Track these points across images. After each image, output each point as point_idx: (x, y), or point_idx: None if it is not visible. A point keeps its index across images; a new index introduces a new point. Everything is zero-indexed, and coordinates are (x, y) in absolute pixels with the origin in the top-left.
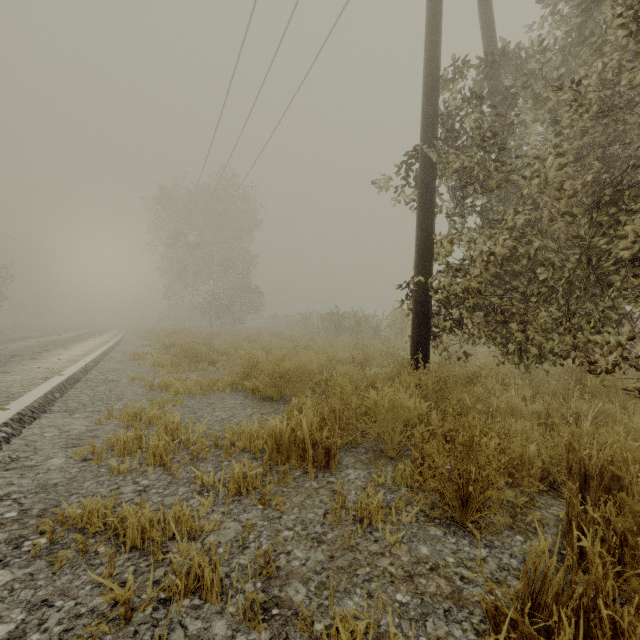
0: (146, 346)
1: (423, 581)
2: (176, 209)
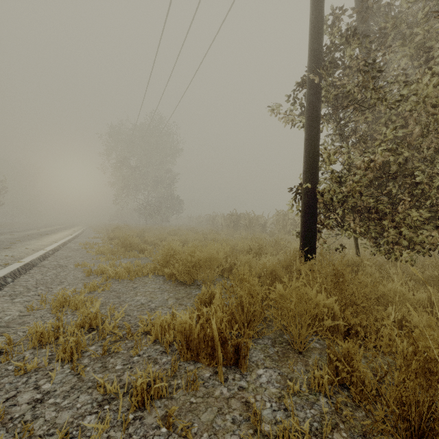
0: (97, 238)
1: None
2: (122, 141)
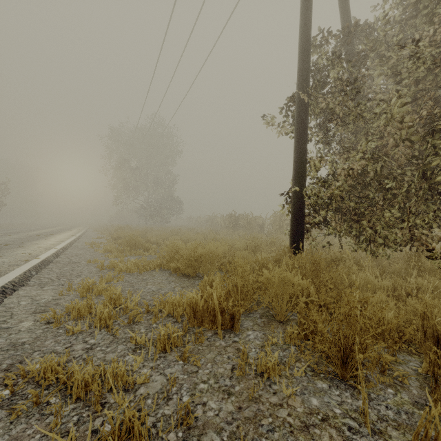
0: (101, 238)
1: (317, 431)
2: (122, 143)
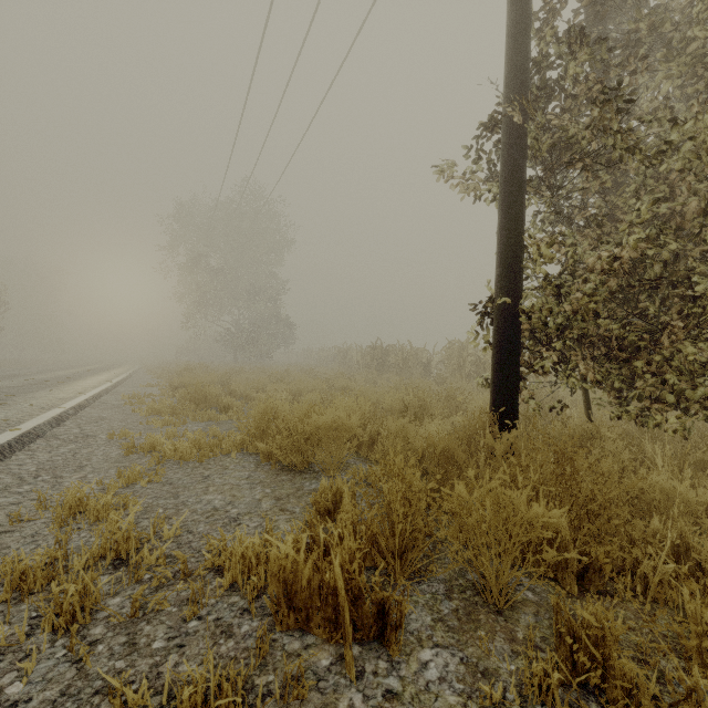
0: (153, 386)
1: None
2: (196, 228)
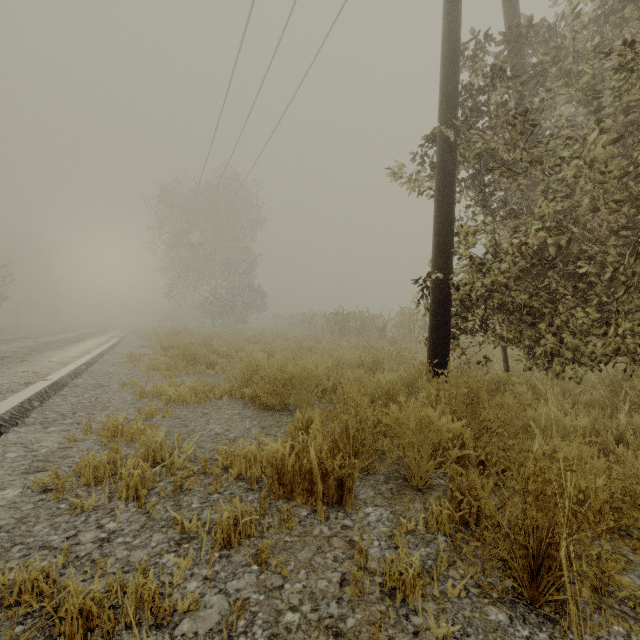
0: (145, 347)
1: None
2: (178, 208)
